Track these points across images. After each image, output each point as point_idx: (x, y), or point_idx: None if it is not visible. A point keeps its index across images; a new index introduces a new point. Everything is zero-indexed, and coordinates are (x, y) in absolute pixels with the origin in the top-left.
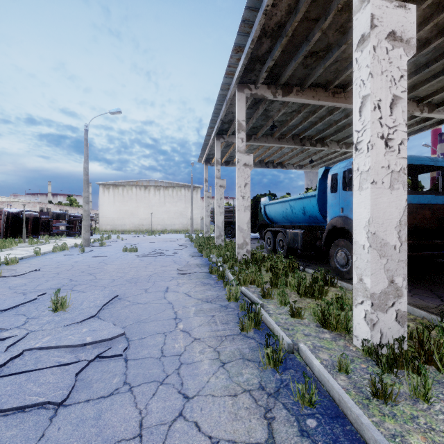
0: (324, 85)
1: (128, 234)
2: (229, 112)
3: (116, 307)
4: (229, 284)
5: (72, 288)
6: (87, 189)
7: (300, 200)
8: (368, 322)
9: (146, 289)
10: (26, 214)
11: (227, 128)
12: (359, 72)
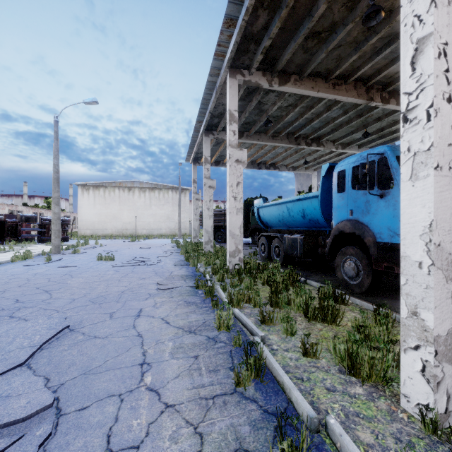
0: (324, 75)
1: (110, 239)
2: (219, 104)
3: (61, 346)
4: (220, 302)
5: (12, 314)
6: (57, 188)
7: (299, 202)
8: (428, 380)
9: (111, 313)
10: None
11: (217, 123)
12: (410, 5)
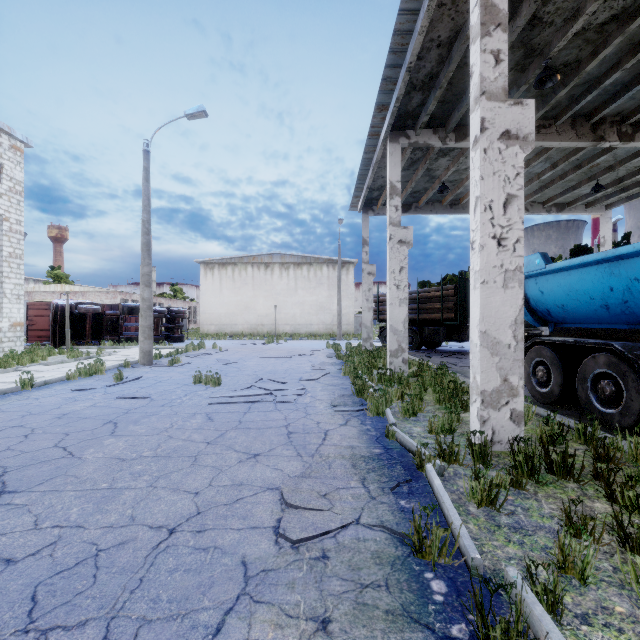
0: None
1: (238, 339)
2: (430, 44)
3: None
4: None
5: None
6: (146, 259)
7: None
8: None
9: None
10: (82, 307)
11: (417, 107)
12: None
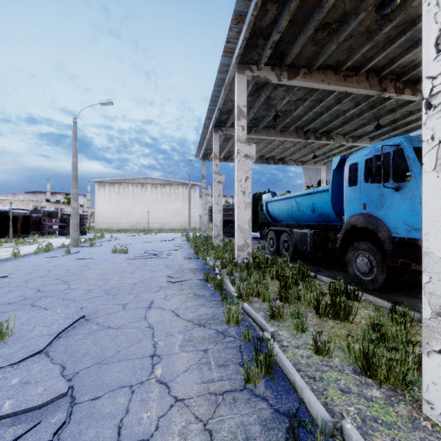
0: (334, 67)
1: (124, 233)
2: (228, 100)
3: (77, 335)
4: (228, 296)
5: (33, 303)
6: (75, 185)
7: (309, 196)
8: None
9: (124, 304)
10: (15, 212)
11: (225, 119)
12: None
